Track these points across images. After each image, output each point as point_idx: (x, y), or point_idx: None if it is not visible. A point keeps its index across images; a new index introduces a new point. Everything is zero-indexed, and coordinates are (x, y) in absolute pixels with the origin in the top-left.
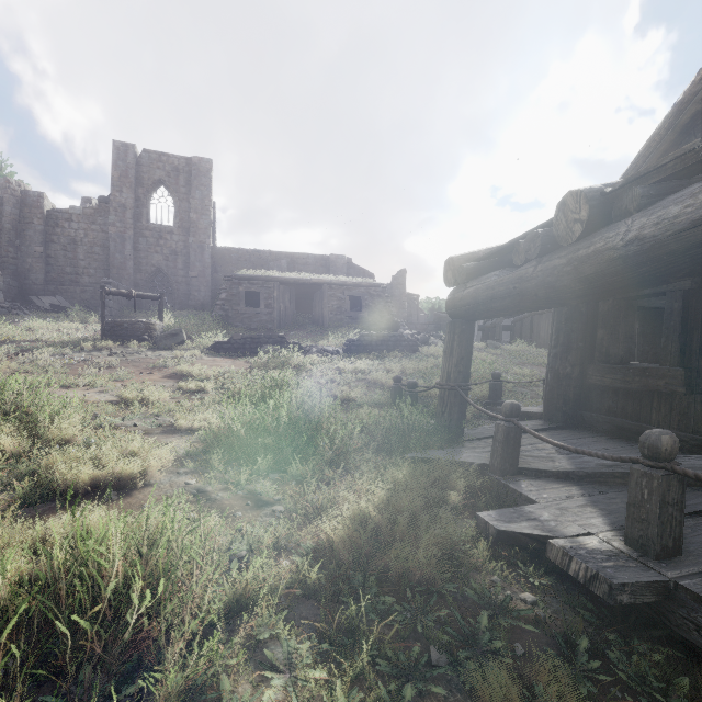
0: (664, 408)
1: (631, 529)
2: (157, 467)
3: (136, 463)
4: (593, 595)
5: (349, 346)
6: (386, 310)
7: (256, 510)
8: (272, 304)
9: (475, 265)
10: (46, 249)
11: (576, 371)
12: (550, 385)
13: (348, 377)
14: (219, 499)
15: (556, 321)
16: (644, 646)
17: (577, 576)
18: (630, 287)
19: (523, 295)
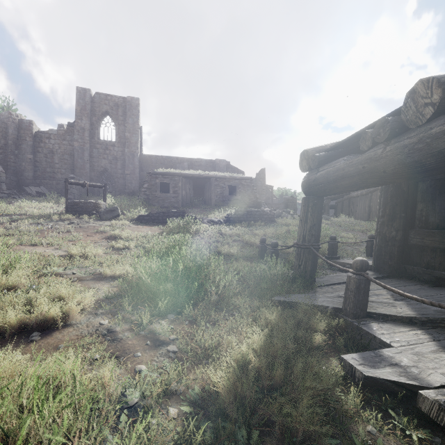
0: None
1: None
2: (77, 310)
3: (58, 308)
4: None
5: (228, 218)
6: (253, 195)
7: (153, 350)
8: (178, 191)
9: (325, 154)
10: (34, 157)
11: (399, 234)
12: (378, 245)
13: (228, 239)
14: (124, 339)
15: (383, 198)
16: None
17: None
18: None
19: (372, 172)
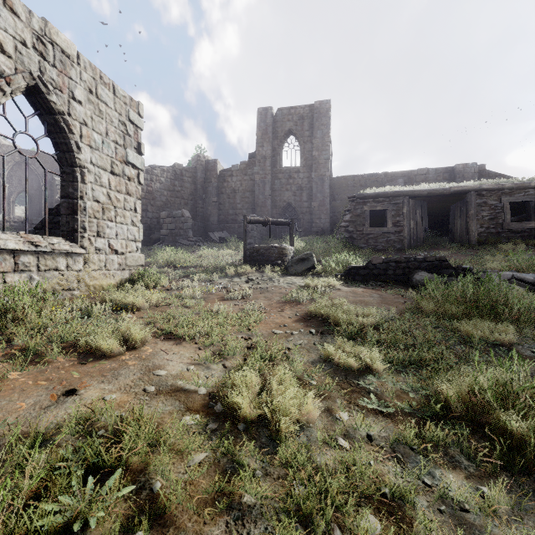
0: None
1: None
2: None
3: None
4: None
5: None
6: None
7: None
8: (400, 221)
9: None
10: (218, 199)
11: None
12: None
13: None
14: None
15: None
16: None
17: None
18: None
19: None
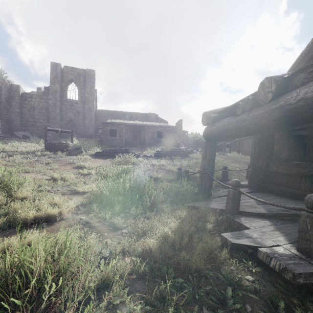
0: (307, 182)
1: (300, 243)
2: (66, 211)
3: (56, 209)
4: (282, 276)
5: (157, 153)
6: (173, 138)
7: (113, 232)
8: (122, 135)
9: (217, 115)
10: (21, 110)
11: (264, 165)
12: (251, 171)
13: (156, 168)
14: (96, 226)
15: (254, 142)
16: (312, 306)
17: (274, 268)
18: (297, 123)
19: (242, 128)
